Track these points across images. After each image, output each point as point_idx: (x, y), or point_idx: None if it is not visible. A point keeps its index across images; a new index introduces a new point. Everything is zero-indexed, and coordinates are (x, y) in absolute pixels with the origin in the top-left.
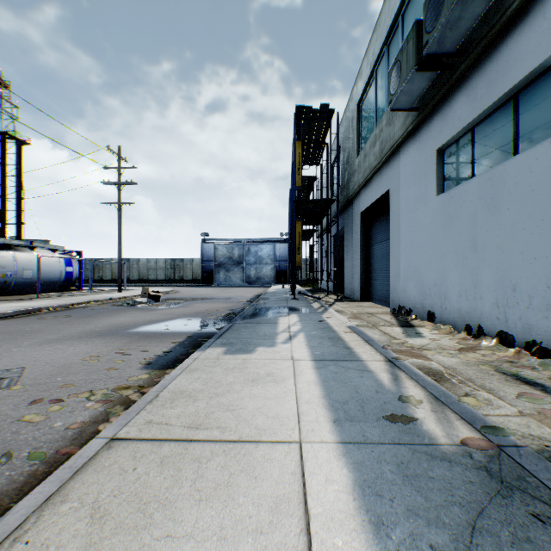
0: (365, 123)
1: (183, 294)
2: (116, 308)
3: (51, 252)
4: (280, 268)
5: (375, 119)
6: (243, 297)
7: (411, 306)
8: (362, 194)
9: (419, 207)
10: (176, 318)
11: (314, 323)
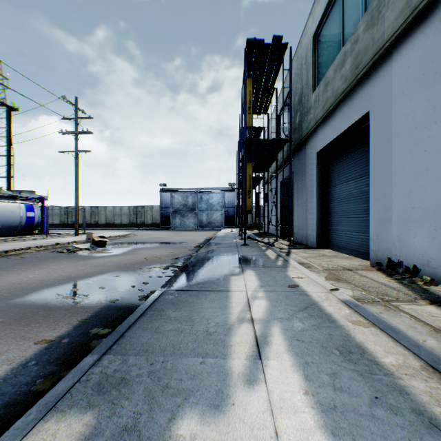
0: (323, 52)
1: (138, 237)
2: (51, 256)
3: (11, 198)
4: (228, 213)
5: (342, 37)
6: (193, 241)
7: (417, 262)
8: (319, 131)
9: (440, 118)
10: (102, 274)
11: (285, 291)
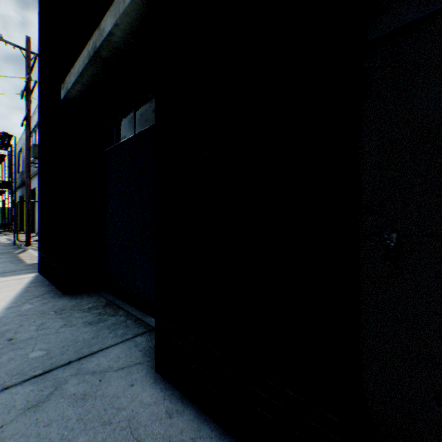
0: None
1: None
2: None
3: None
4: None
5: None
6: None
7: None
8: None
9: None
10: None
11: None
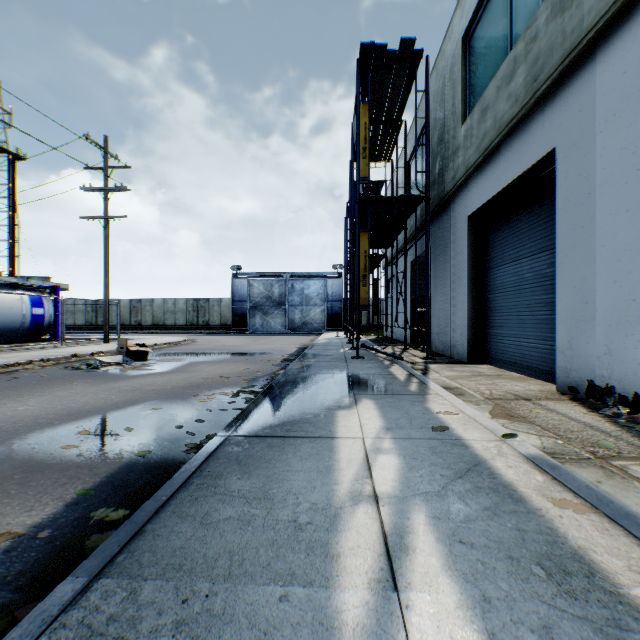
0: (479, 63)
1: (198, 345)
2: (61, 375)
3: (8, 287)
4: (332, 310)
5: (509, 35)
6: (279, 351)
7: None
8: (471, 183)
9: None
10: (133, 404)
11: (427, 439)
